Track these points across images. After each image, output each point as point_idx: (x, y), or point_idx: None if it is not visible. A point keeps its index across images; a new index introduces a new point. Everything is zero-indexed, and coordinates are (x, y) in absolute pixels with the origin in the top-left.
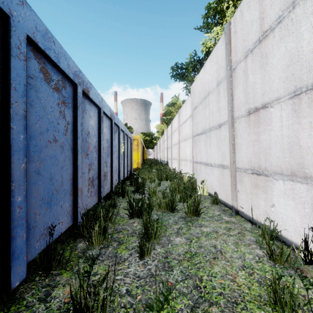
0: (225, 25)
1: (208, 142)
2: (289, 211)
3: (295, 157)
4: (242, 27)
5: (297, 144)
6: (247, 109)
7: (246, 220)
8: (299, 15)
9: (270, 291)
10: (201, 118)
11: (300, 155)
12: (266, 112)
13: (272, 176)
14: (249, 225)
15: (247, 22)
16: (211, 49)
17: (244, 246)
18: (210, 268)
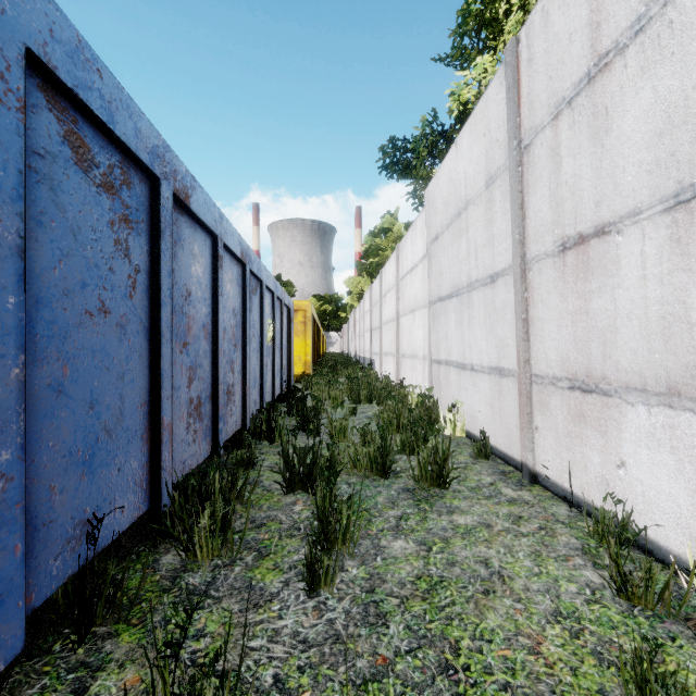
0: (501, 52)
1: (465, 315)
2: (663, 479)
3: (678, 351)
4: (548, 48)
5: (682, 320)
6: (559, 239)
7: (555, 496)
8: (688, 12)
9: (626, 678)
10: (450, 261)
11: (691, 347)
12: (605, 244)
13: (620, 396)
14: (563, 509)
15: (558, 35)
16: (469, 106)
17: (556, 561)
18: (477, 618)
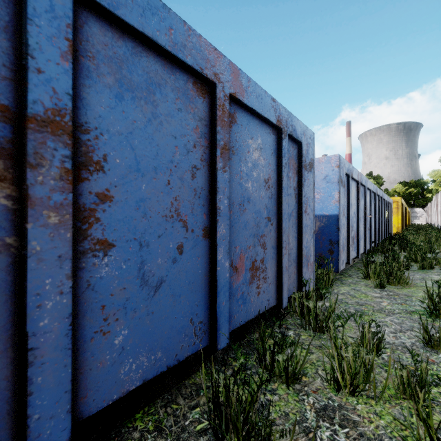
0: None
1: None
2: None
3: None
4: None
5: None
6: None
7: None
8: None
9: None
10: None
11: None
12: None
13: None
14: None
15: None
16: None
17: None
18: None
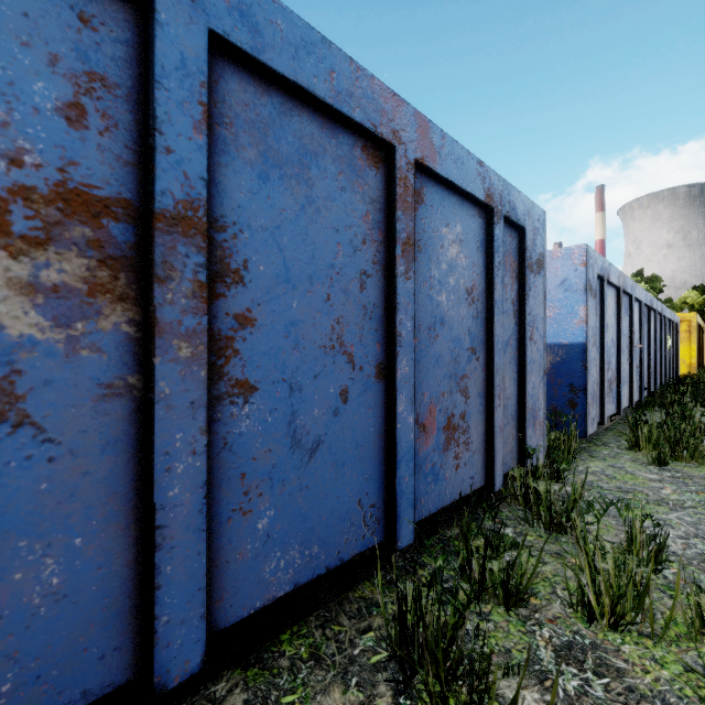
0: None
1: None
2: None
3: None
4: None
5: None
6: None
7: None
8: None
9: None
10: None
11: None
12: None
13: None
14: None
15: None
16: None
17: None
18: None
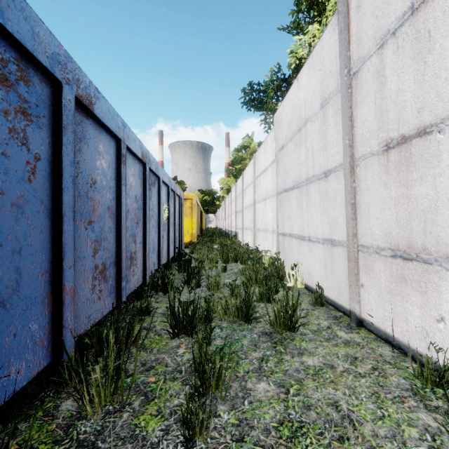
0: (325, 24)
1: (304, 201)
2: None
3: None
4: None
5: None
6: (383, 141)
7: (378, 338)
8: None
9: None
10: (292, 163)
11: None
12: (426, 142)
13: (440, 264)
14: (387, 350)
15: None
16: (303, 61)
17: (393, 402)
18: None
